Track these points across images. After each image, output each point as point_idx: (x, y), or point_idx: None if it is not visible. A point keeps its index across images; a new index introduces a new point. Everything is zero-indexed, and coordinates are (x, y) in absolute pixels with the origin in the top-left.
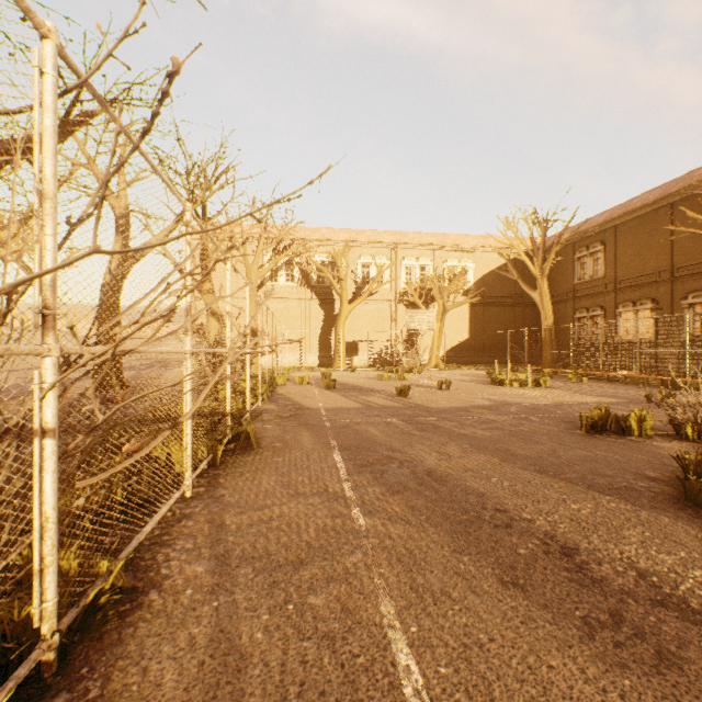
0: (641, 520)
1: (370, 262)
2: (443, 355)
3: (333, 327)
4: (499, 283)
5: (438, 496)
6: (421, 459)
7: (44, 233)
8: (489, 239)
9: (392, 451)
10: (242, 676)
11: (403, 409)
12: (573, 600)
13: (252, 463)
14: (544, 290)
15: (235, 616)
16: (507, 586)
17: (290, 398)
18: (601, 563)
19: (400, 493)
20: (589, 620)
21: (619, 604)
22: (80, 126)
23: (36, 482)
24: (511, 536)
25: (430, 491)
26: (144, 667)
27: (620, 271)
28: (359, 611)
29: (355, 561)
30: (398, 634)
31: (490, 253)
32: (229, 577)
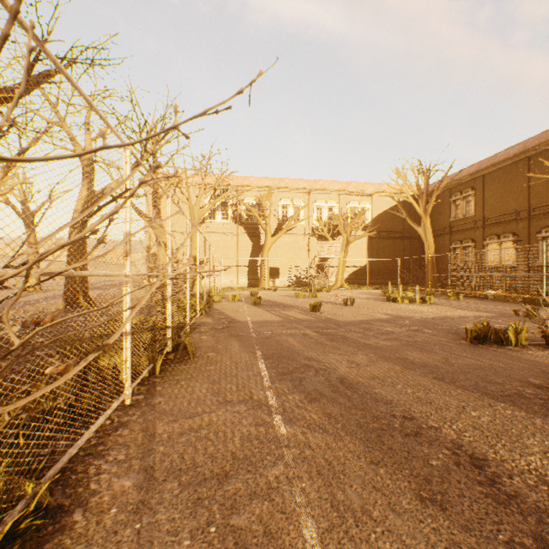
0: (537, 428)
1: (288, 204)
2: (347, 278)
3: (260, 255)
4: (391, 221)
5: (351, 403)
6: (334, 367)
7: None
8: (383, 186)
9: (308, 359)
10: None
11: (316, 322)
12: (493, 521)
13: (188, 371)
14: (427, 225)
15: (155, 542)
16: (425, 503)
17: (223, 313)
18: (511, 475)
19: (317, 400)
20: (514, 546)
21: (539, 526)
22: (42, 82)
23: None
24: (422, 446)
25: (343, 399)
26: None
27: (487, 211)
28: (281, 535)
29: (277, 473)
30: None
31: (384, 197)
32: (155, 493)
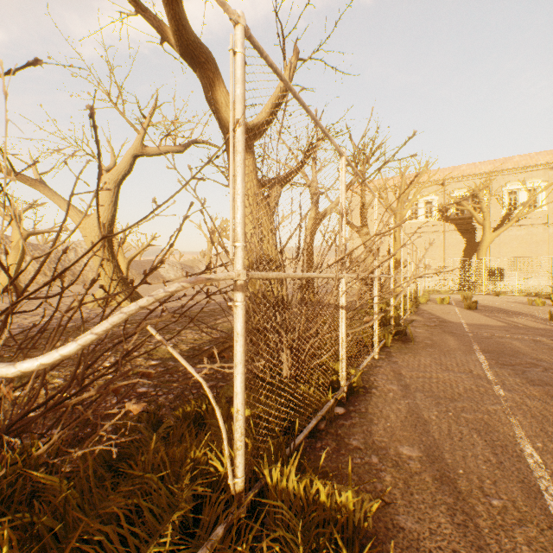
0: None
1: (518, 188)
2: None
3: (473, 254)
4: None
5: None
6: None
7: (342, 231)
8: None
9: (536, 360)
10: (427, 426)
11: None
12: None
13: (411, 349)
14: None
15: (418, 408)
16: None
17: (432, 313)
18: None
19: (540, 386)
20: None
21: None
22: (309, 156)
23: (340, 325)
24: None
25: None
26: (379, 410)
27: None
28: (496, 427)
29: (495, 408)
30: (526, 442)
31: None
32: (411, 394)
